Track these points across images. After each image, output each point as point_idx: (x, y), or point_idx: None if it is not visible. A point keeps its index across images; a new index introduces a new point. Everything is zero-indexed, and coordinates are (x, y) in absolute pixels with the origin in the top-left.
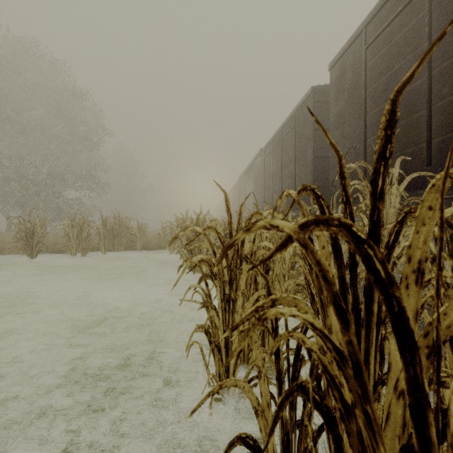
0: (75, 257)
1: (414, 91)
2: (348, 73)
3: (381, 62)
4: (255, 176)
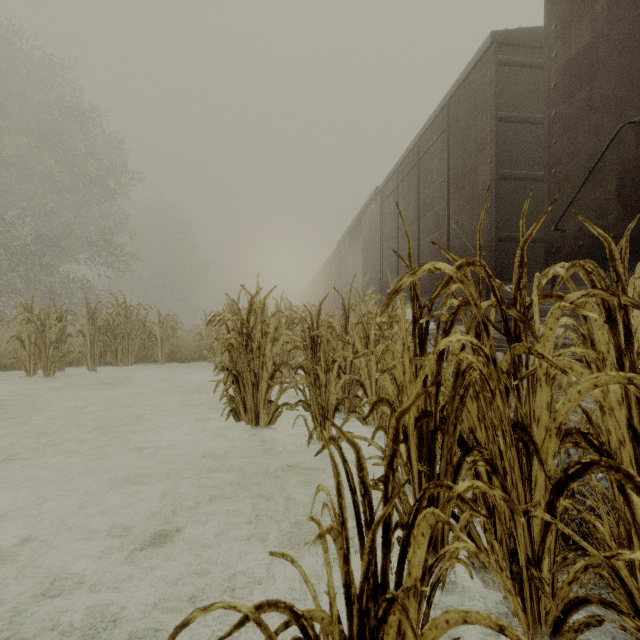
0: (35, 377)
1: None
2: None
3: None
4: (366, 236)
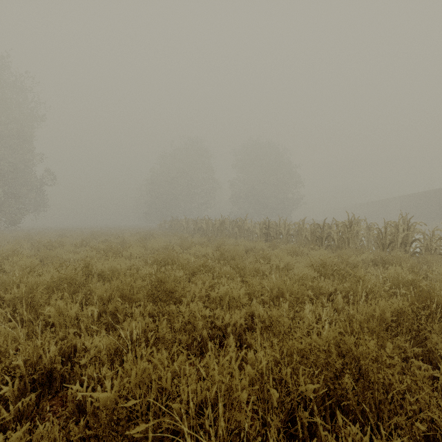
0: None
1: None
2: None
3: None
4: (402, 203)
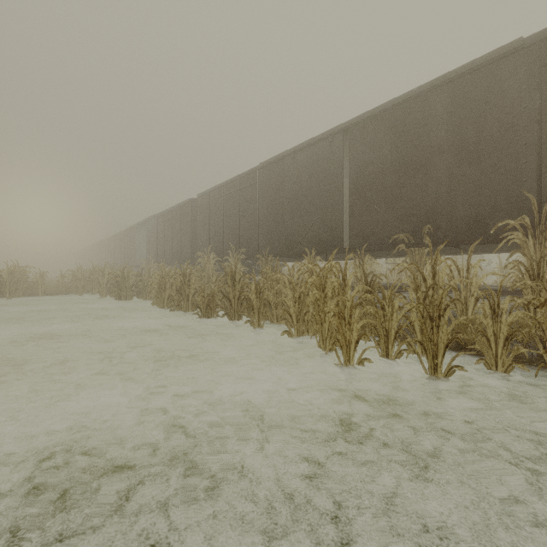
0: None
1: (221, 229)
2: (204, 206)
3: (214, 211)
4: (149, 233)
